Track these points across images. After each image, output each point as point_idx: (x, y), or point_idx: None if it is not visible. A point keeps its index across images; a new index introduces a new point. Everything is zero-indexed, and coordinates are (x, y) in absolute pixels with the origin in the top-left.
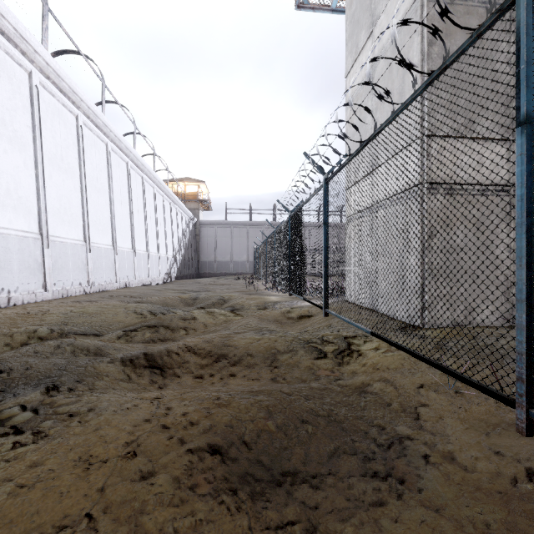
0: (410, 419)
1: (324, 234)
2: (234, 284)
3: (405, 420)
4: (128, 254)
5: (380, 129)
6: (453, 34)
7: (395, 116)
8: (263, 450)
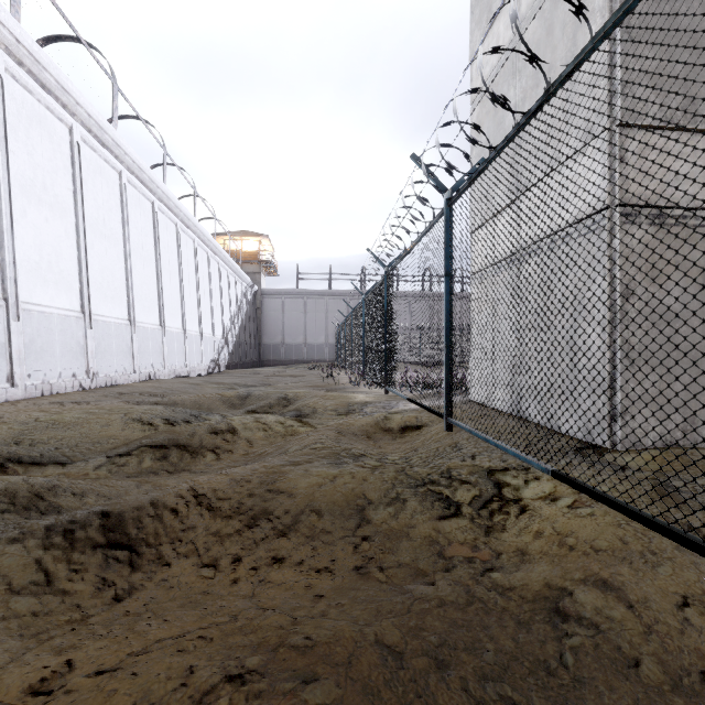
0: None
1: (447, 291)
2: (306, 375)
3: None
4: (153, 333)
5: (578, 62)
6: None
7: (620, 16)
8: None
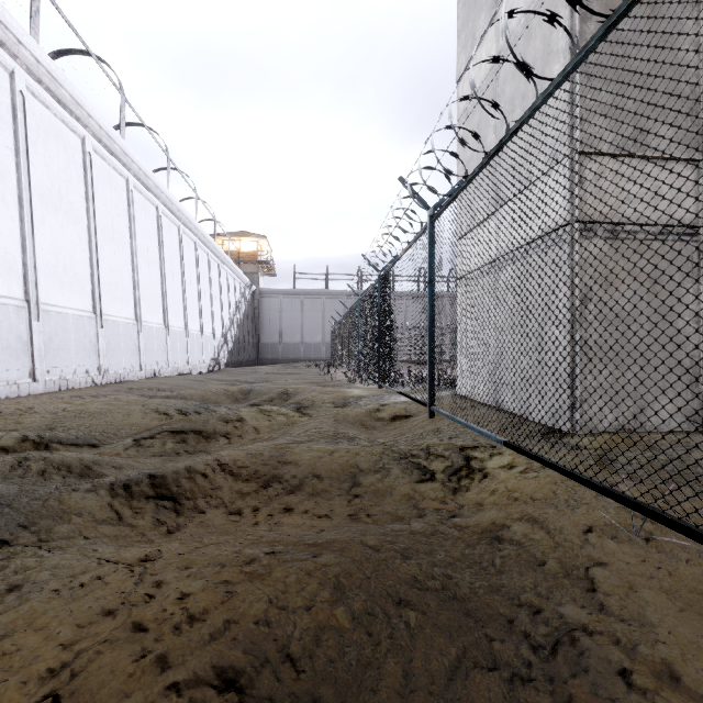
0: (581, 590)
1: (430, 296)
2: (304, 373)
3: (571, 592)
4: (157, 332)
5: (520, 123)
6: (617, 5)
7: (545, 97)
8: (324, 673)
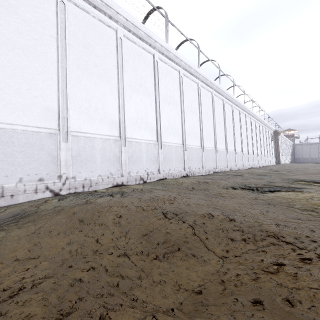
0: None
1: None
2: None
3: None
4: (286, 157)
5: None
6: None
7: None
8: None
